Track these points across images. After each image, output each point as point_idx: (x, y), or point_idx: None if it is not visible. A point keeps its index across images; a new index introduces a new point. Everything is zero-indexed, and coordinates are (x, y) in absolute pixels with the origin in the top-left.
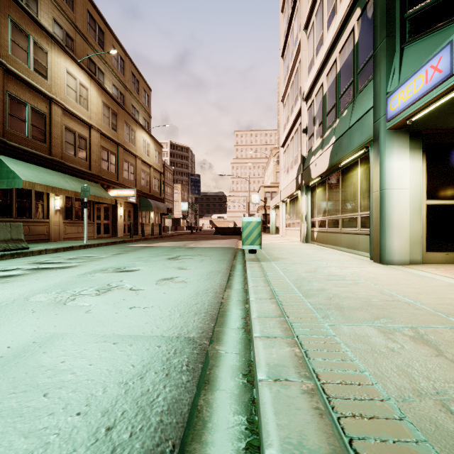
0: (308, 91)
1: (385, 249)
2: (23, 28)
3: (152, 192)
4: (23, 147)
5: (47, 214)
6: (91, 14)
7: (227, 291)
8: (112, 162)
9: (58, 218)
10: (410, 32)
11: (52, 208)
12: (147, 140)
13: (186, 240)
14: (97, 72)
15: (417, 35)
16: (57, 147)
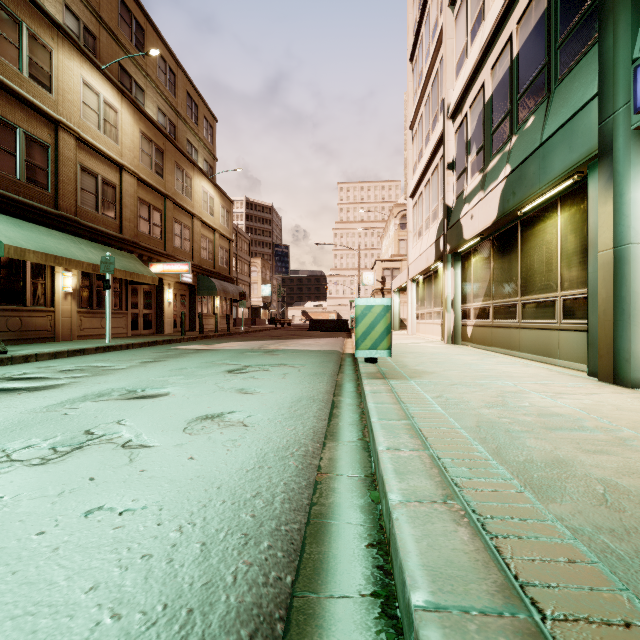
0: (458, 102)
1: (629, 358)
2: (11, 9)
3: (218, 268)
4: (10, 194)
5: (51, 299)
6: (124, 1)
7: (328, 446)
8: (156, 223)
9: (69, 305)
10: None
11: (60, 290)
12: (210, 191)
13: (266, 339)
14: (134, 88)
15: None
16: (67, 197)
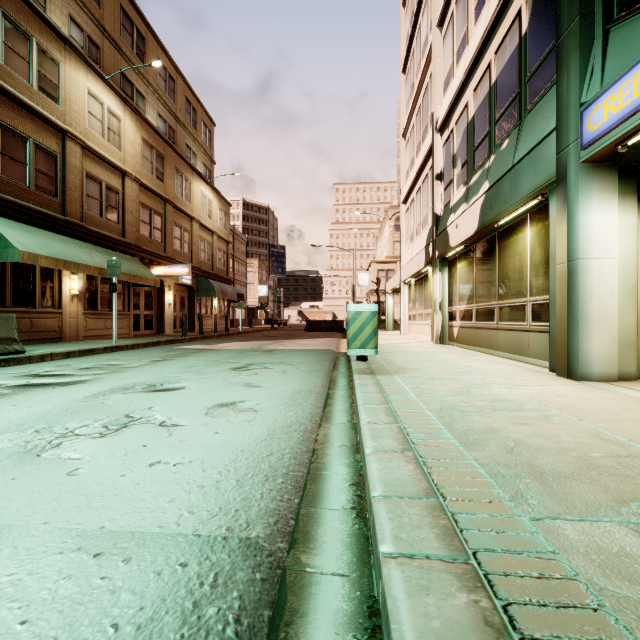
0: (445, 117)
1: (578, 355)
2: (22, 26)
3: (216, 270)
4: (21, 202)
5: (58, 301)
6: (125, 11)
7: (323, 426)
8: (157, 226)
9: (76, 306)
10: (620, 4)
11: (67, 293)
12: (209, 194)
13: (264, 340)
14: (135, 95)
15: (633, 8)
16: (73, 203)
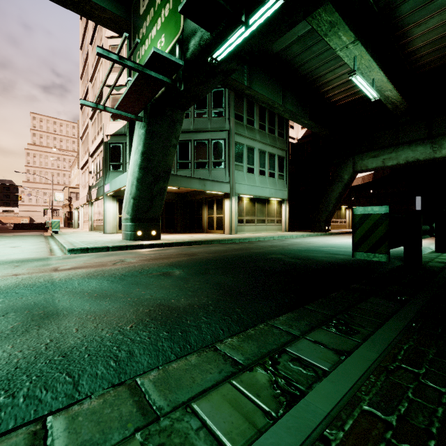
0: (92, 154)
1: (105, 229)
2: None
3: None
4: None
5: None
6: None
7: (48, 241)
8: None
9: None
10: (111, 169)
11: None
12: None
13: None
14: None
15: (112, 170)
16: None
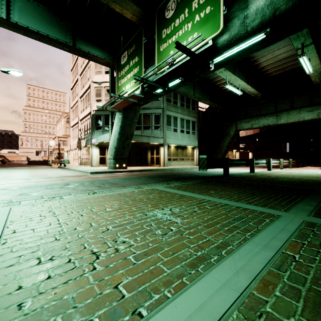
0: (81, 119)
1: (92, 164)
2: None
3: None
4: None
5: None
6: None
7: None
8: None
9: None
10: (95, 129)
11: None
12: None
13: (23, 166)
14: None
15: (96, 130)
16: None
